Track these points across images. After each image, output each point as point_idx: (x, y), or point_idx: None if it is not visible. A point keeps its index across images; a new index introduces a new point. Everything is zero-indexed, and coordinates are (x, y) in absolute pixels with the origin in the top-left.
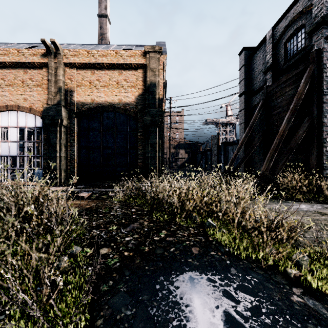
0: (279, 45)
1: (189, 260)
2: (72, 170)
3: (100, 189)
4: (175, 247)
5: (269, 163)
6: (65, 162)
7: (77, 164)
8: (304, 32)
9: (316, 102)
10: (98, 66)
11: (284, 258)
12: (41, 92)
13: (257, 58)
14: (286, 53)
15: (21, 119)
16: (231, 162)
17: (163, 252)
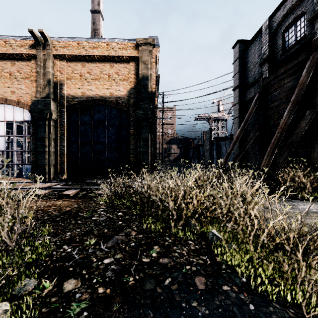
0: (276, 36)
1: (193, 304)
2: (61, 165)
3: (88, 186)
4: (171, 277)
5: (270, 158)
6: (55, 157)
7: (67, 159)
8: (303, 20)
9: None
10: (89, 58)
11: None
12: (29, 85)
13: (252, 51)
14: (284, 43)
15: (8, 112)
16: (226, 157)
17: (155, 287)
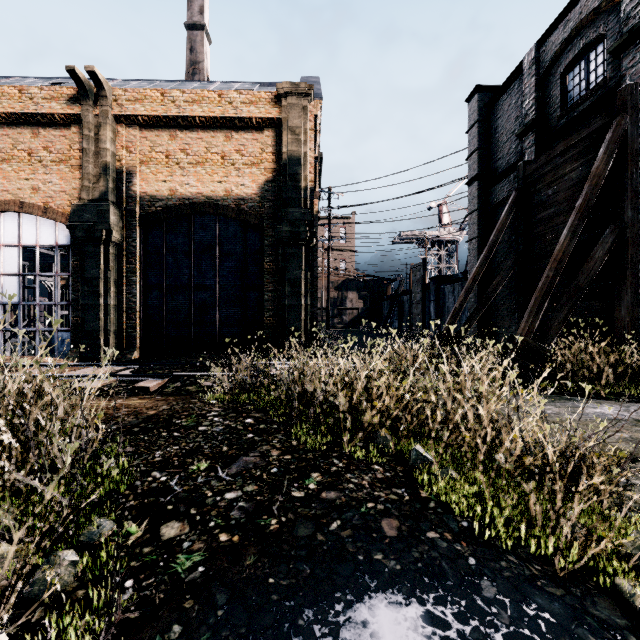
0: (550, 80)
1: (376, 557)
2: (130, 333)
3: (185, 373)
4: (342, 519)
5: (535, 318)
6: (117, 316)
7: (140, 320)
8: (602, 51)
9: (631, 194)
10: (184, 122)
11: (606, 550)
12: (67, 175)
13: (504, 108)
14: (565, 94)
15: (26, 229)
16: (453, 317)
17: (314, 533)
